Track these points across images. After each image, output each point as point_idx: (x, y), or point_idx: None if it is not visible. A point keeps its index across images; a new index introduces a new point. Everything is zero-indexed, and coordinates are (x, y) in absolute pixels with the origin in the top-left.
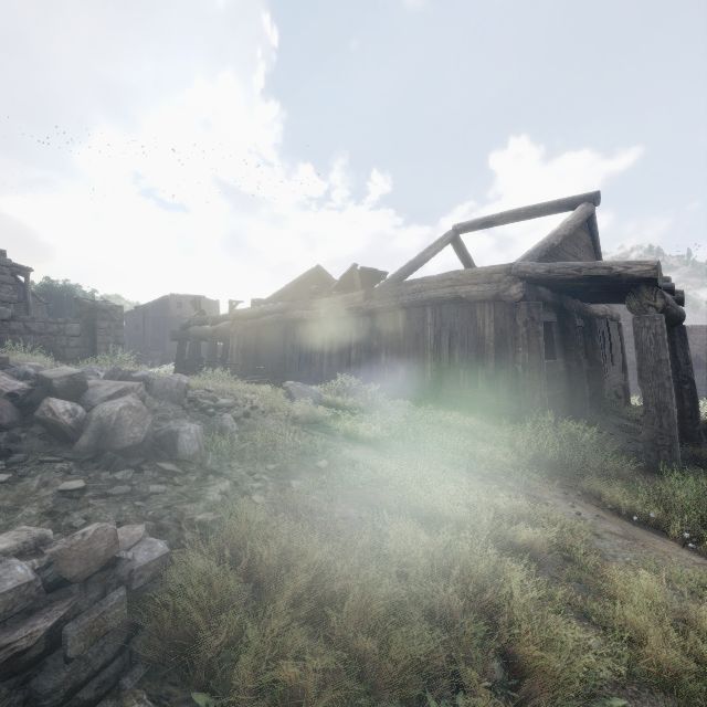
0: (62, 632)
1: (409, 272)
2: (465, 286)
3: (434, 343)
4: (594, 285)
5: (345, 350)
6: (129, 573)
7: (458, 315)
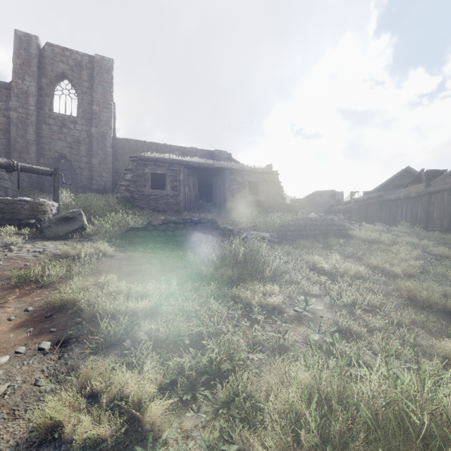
0: (342, 229)
1: None
2: None
3: None
4: None
5: (414, 213)
6: (346, 228)
7: None
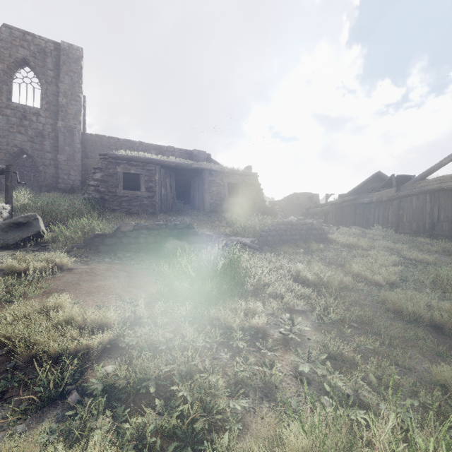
0: (321, 233)
1: (427, 174)
2: (446, 183)
3: (430, 210)
4: None
5: (385, 216)
6: (325, 232)
7: (443, 197)
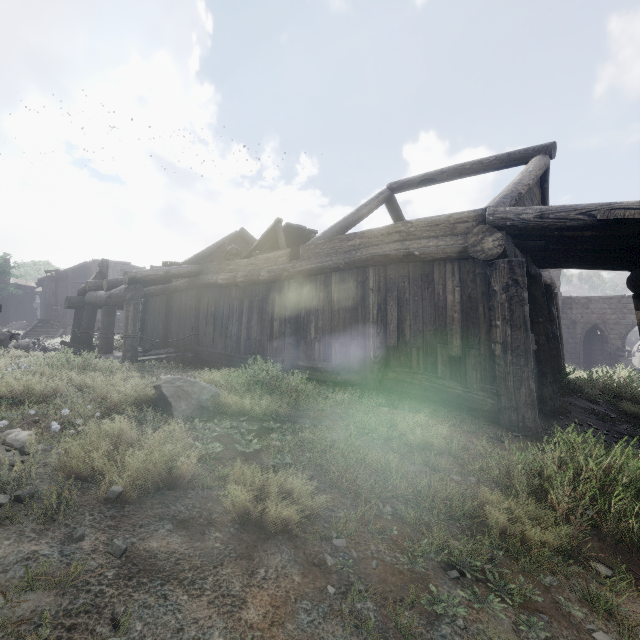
0: None
1: (342, 230)
2: (419, 240)
3: (378, 313)
4: (601, 236)
5: (266, 321)
6: None
7: (410, 277)
